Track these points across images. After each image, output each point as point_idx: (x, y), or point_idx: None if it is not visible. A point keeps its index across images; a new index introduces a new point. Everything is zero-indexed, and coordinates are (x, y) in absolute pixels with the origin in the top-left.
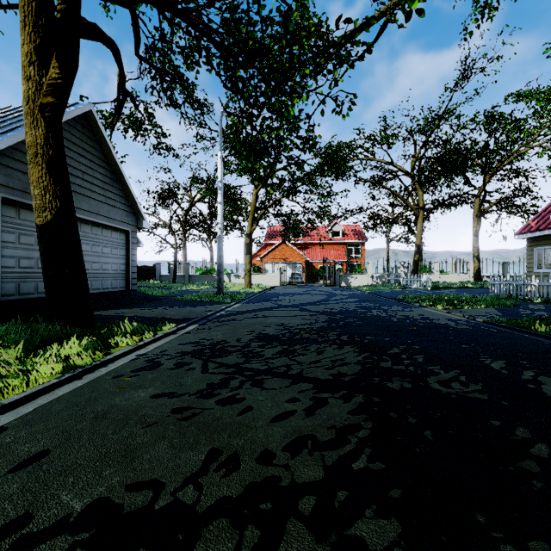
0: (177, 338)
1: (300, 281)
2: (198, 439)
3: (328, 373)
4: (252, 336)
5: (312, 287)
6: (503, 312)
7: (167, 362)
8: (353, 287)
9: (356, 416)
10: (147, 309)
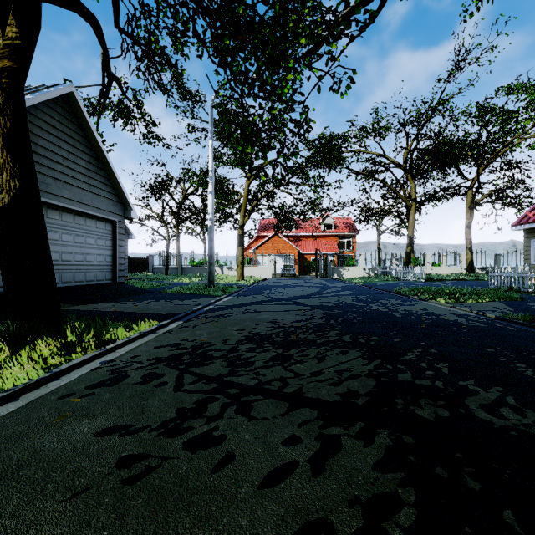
0: (156, 339)
1: (293, 273)
2: (142, 530)
3: (335, 391)
4: (241, 336)
5: (305, 279)
6: (512, 307)
7: (134, 374)
8: (345, 279)
9: (388, 474)
10: (131, 303)
